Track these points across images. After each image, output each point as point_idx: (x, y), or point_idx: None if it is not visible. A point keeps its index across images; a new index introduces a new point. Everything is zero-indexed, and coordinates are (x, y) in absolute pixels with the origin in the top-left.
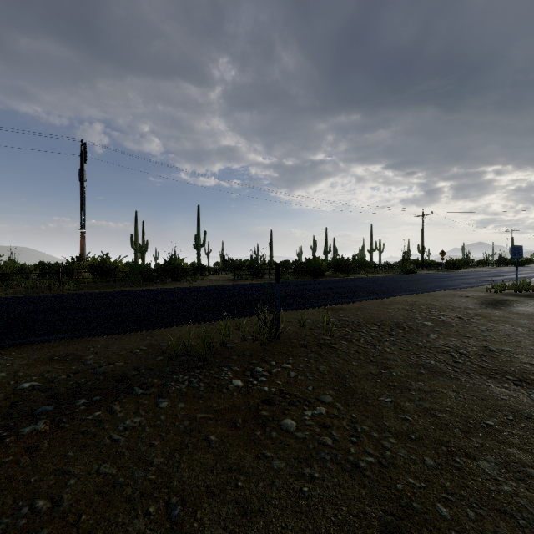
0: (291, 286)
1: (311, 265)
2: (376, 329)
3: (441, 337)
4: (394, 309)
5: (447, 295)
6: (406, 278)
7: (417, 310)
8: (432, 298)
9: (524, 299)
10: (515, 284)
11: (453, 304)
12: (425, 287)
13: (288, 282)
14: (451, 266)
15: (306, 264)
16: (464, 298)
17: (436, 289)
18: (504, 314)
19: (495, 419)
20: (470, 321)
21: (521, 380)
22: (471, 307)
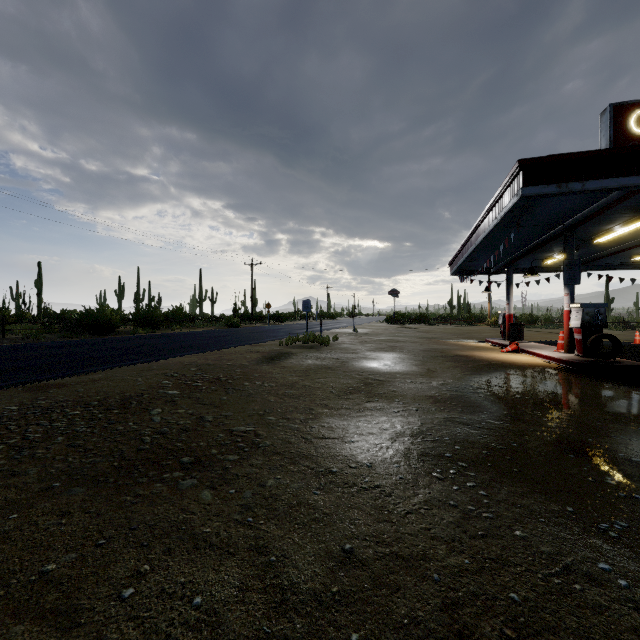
0: (25, 351)
1: (93, 318)
2: (78, 413)
3: (167, 411)
4: (149, 377)
5: (240, 352)
6: (222, 332)
7: (181, 375)
8: (220, 356)
9: (302, 351)
10: (305, 336)
11: (234, 361)
12: (226, 343)
13: (32, 344)
14: (278, 319)
15: (83, 316)
16: (253, 353)
17: (234, 345)
18: (268, 370)
19: (73, 554)
20: (226, 382)
21: (197, 458)
22: (247, 364)
